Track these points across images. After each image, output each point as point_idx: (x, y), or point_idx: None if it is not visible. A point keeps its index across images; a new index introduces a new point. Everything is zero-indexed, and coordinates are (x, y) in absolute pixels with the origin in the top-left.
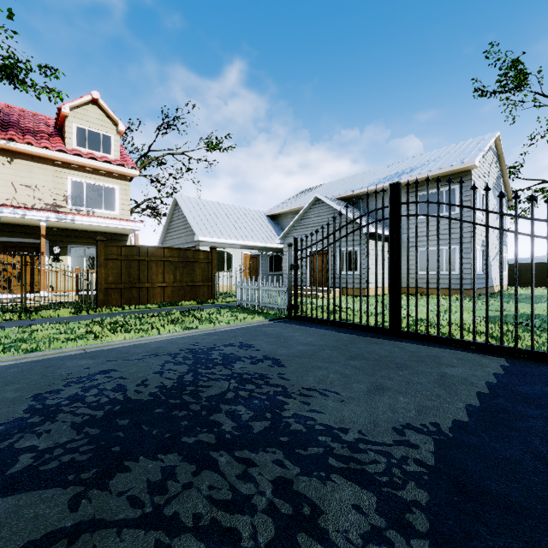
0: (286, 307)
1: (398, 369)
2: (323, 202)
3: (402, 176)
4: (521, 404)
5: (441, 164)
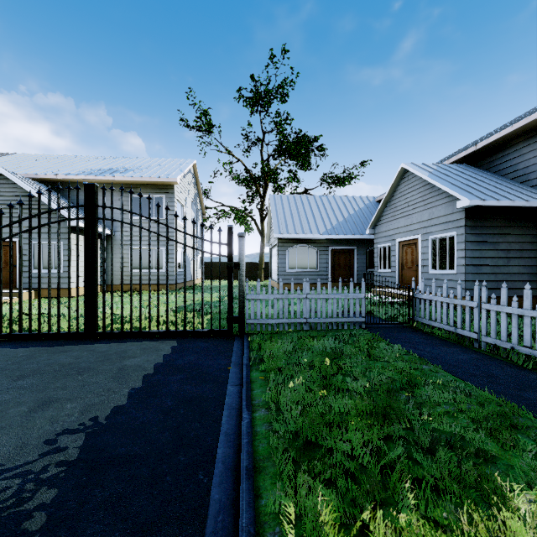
0: None
1: (79, 374)
2: (7, 178)
3: (116, 174)
4: (172, 374)
5: (152, 173)
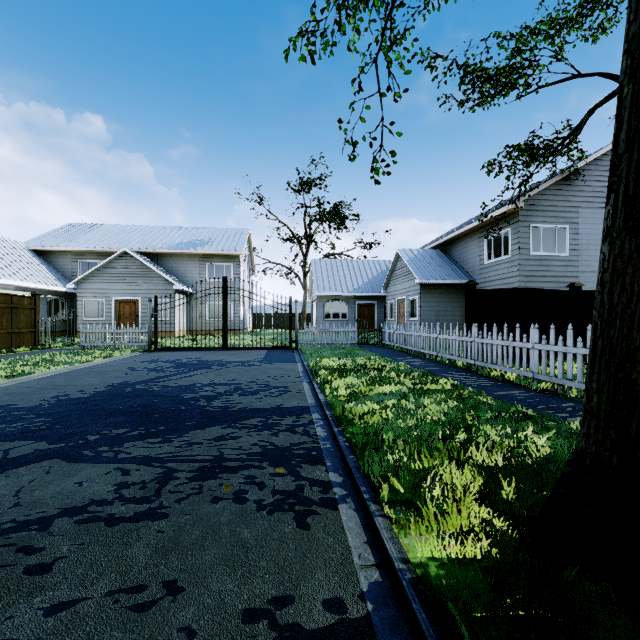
0: (147, 344)
1: (240, 354)
2: (132, 256)
3: (197, 248)
4: (274, 354)
5: (222, 247)
